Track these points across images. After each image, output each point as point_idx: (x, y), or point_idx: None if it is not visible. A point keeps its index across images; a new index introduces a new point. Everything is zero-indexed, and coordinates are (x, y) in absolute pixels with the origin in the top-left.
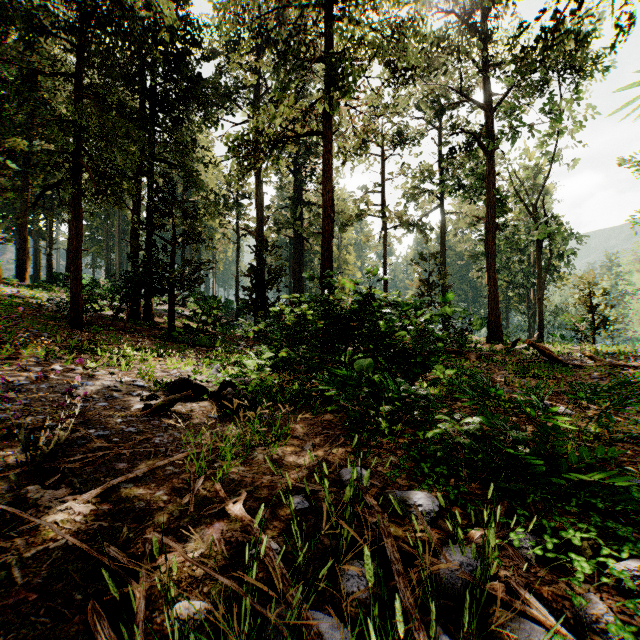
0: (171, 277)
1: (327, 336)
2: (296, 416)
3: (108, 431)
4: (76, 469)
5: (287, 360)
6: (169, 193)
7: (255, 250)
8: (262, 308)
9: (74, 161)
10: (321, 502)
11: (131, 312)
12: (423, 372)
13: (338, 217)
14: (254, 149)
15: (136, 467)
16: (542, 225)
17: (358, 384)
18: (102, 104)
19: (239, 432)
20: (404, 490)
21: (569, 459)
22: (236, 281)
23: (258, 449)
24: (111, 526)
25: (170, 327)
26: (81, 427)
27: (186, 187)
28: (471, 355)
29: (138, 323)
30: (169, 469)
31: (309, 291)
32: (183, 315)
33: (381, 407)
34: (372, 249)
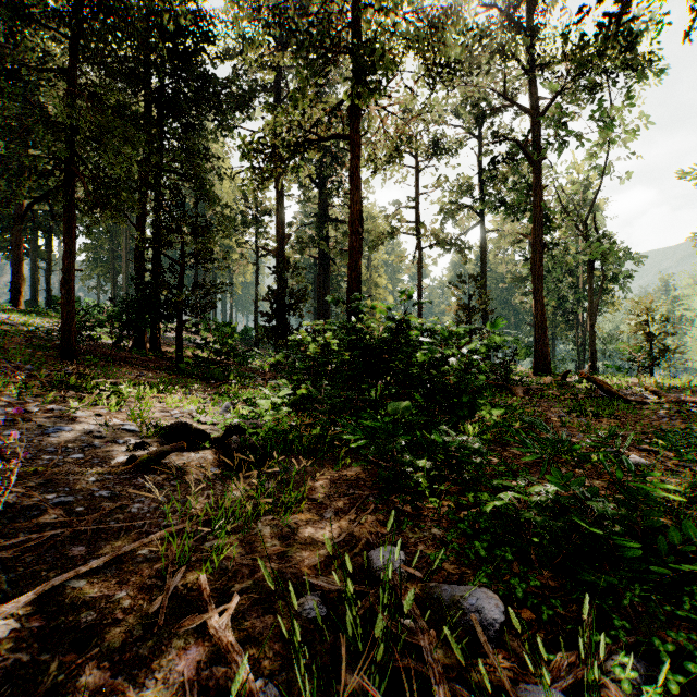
0: (179, 301)
1: (354, 369)
2: (316, 469)
3: (72, 496)
4: (12, 558)
5: (309, 396)
6: (176, 206)
7: (275, 271)
8: (283, 336)
9: (65, 168)
10: (343, 605)
11: (135, 340)
12: (469, 415)
13: (368, 236)
14: (271, 154)
15: (97, 552)
16: (595, 243)
17: (392, 433)
18: (97, 103)
19: (240, 498)
20: (454, 581)
21: (668, 537)
22: (255, 306)
23: (264, 519)
24: (35, 660)
25: (178, 358)
26: (38, 491)
27: (196, 200)
28: (518, 389)
29: (143, 353)
30: (142, 554)
31: (336, 317)
32: (196, 344)
33: (421, 463)
34: (405, 271)
